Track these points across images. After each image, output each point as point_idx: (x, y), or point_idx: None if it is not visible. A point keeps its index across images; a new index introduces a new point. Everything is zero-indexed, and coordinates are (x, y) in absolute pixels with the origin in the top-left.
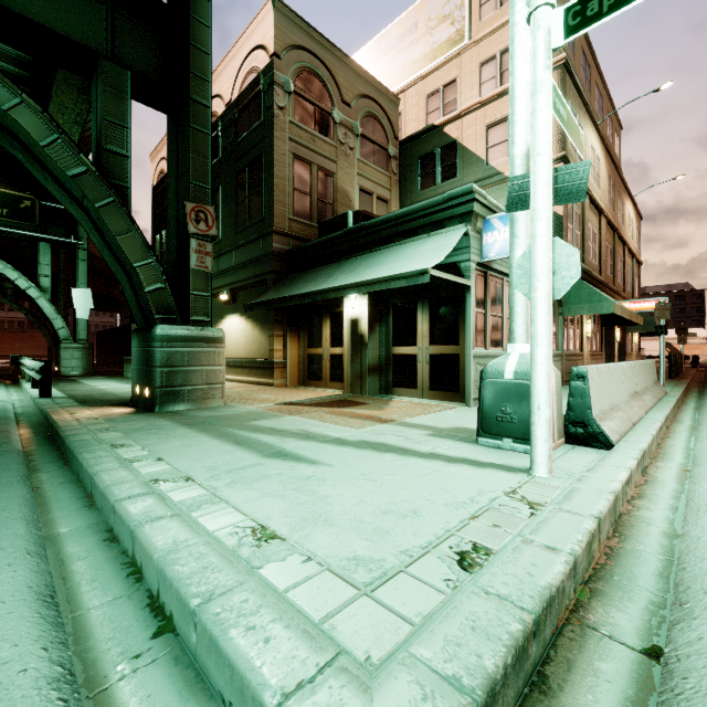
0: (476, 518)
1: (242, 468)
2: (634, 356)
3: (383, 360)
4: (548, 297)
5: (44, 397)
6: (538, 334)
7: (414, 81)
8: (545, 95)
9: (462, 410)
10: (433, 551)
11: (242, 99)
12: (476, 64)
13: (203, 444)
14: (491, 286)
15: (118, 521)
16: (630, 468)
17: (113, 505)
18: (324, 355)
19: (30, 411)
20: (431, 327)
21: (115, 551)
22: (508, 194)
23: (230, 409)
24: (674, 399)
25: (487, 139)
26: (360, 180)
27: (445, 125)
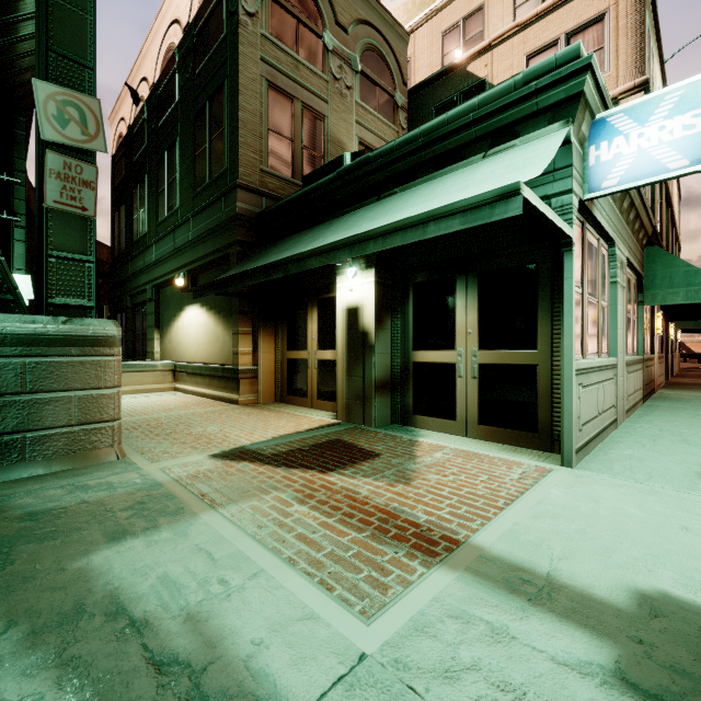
0: None
1: None
2: (677, 356)
3: (398, 371)
4: None
5: None
6: None
7: (427, 16)
8: None
9: (568, 481)
10: None
11: (201, 15)
12: None
13: None
14: (587, 248)
15: None
16: None
17: None
18: (309, 360)
19: None
20: (481, 319)
21: None
22: None
23: (111, 476)
24: None
25: None
26: (360, 131)
27: (469, 62)
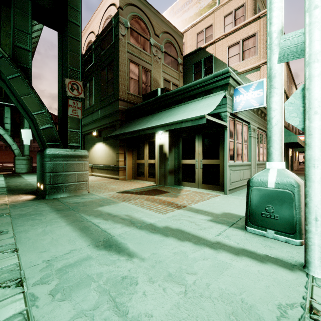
0: None
1: (72, 264)
2: (296, 162)
3: (176, 167)
4: None
5: None
6: (316, 157)
7: (191, 26)
8: None
9: (223, 197)
10: None
11: (103, 32)
12: (222, 16)
13: (57, 231)
14: (236, 126)
15: None
16: None
17: None
18: (145, 163)
19: None
20: (203, 149)
21: None
22: (280, 49)
23: (90, 196)
24: None
25: (228, 53)
26: (164, 74)
27: (207, 47)
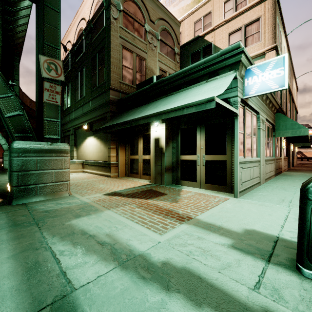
0: None
1: None
2: (295, 158)
3: (174, 163)
4: None
5: None
6: None
7: (188, 15)
8: None
9: (234, 202)
10: None
11: (94, 17)
12: (222, 2)
13: None
14: (246, 116)
15: None
16: None
17: None
18: (139, 159)
19: None
20: (206, 143)
21: None
22: None
23: (69, 200)
24: None
25: (229, 41)
26: (160, 64)
27: (205, 35)
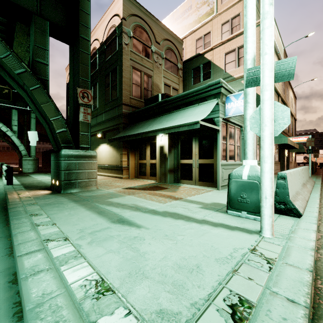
0: (236, 272)
1: (98, 231)
2: (293, 163)
3: (176, 166)
4: (271, 135)
5: (9, 184)
6: (265, 155)
7: (190, 33)
8: (269, 20)
9: (215, 192)
10: (213, 304)
11: (108, 40)
12: (220, 24)
13: (80, 214)
14: (229, 130)
15: (17, 271)
16: (315, 231)
17: (16, 259)
18: (147, 163)
19: (1, 192)
20: (199, 150)
21: (12, 292)
22: (246, 78)
23: (99, 191)
24: (319, 185)
25: (225, 60)
26: (164, 79)
27: (205, 53)
